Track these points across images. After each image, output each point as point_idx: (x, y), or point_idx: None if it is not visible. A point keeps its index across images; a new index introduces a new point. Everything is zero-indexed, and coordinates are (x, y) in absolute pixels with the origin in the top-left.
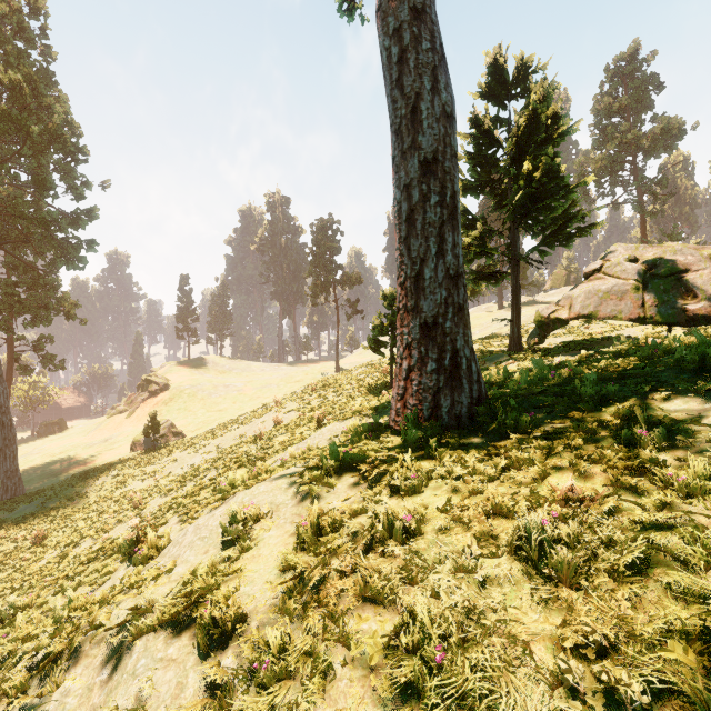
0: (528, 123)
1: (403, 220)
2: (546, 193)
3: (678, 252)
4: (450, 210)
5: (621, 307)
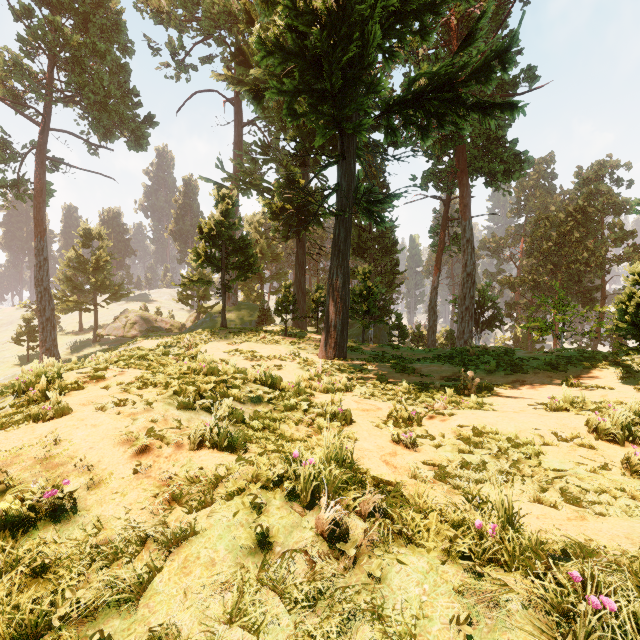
0: (96, 261)
1: (42, 329)
2: (104, 286)
3: (137, 317)
4: (53, 327)
5: (119, 332)
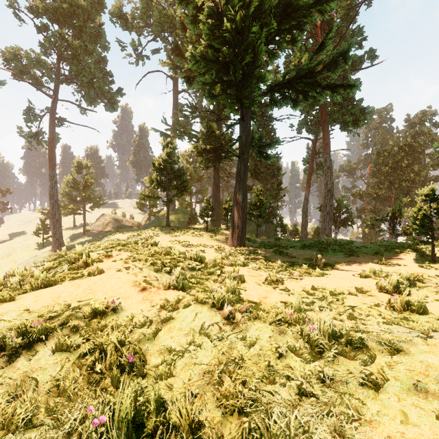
0: (85, 182)
1: (53, 226)
2: (90, 198)
3: (111, 218)
4: (60, 225)
5: (99, 228)
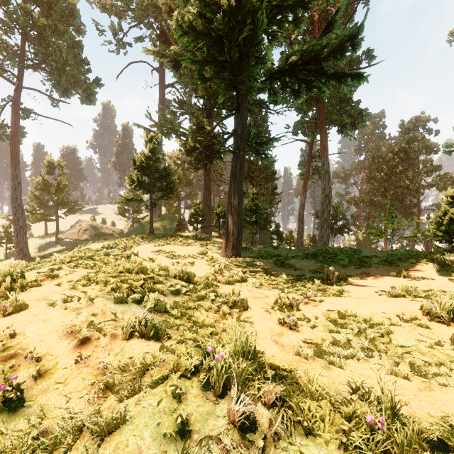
0: (58, 185)
1: (16, 234)
2: (64, 203)
3: (88, 225)
4: (25, 233)
5: (74, 237)
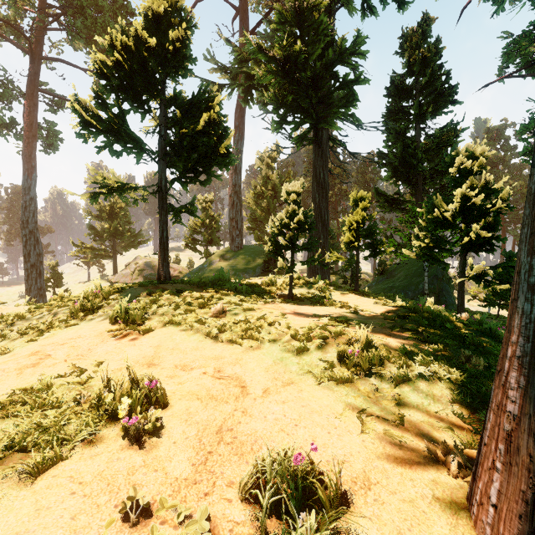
0: (111, 208)
1: (27, 276)
2: (119, 233)
3: (146, 263)
4: (39, 274)
5: (126, 280)
